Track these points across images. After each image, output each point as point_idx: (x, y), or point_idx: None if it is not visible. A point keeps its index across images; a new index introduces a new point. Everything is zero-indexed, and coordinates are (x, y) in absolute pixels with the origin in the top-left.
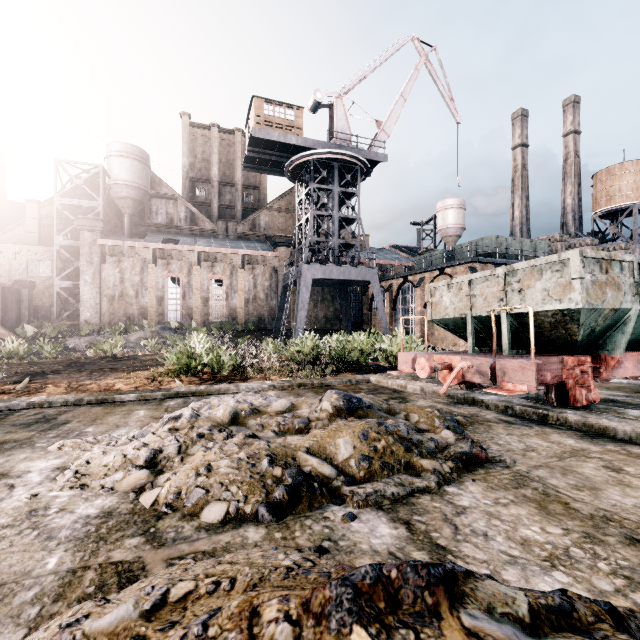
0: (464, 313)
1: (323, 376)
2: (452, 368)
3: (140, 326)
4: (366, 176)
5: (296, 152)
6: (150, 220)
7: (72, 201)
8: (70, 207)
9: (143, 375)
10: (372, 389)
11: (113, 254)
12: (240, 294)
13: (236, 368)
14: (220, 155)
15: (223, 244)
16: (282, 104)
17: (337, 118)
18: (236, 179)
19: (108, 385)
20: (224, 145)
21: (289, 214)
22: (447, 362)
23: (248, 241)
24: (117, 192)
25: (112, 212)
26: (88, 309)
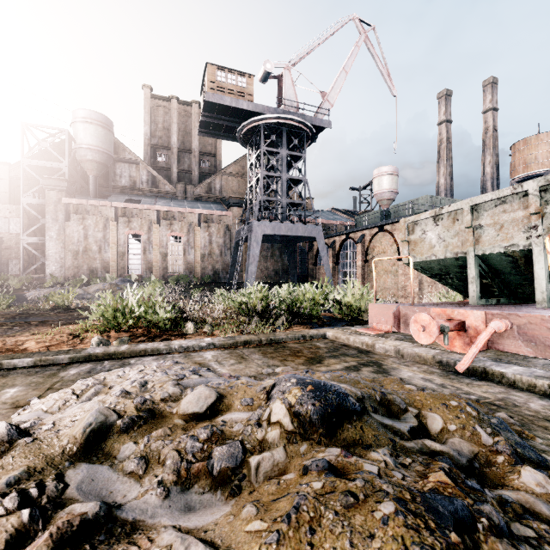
0: (462, 251)
1: (272, 330)
2: (463, 328)
3: (102, 279)
4: (312, 141)
5: (247, 118)
6: (114, 182)
7: (38, 162)
8: (38, 169)
9: (69, 330)
10: (332, 348)
11: (77, 212)
12: (196, 250)
13: (174, 322)
14: (179, 125)
15: (181, 204)
16: (234, 71)
17: (285, 87)
18: (194, 146)
19: (16, 343)
20: (183, 116)
21: (242, 178)
22: (452, 318)
23: (204, 202)
24: (82, 155)
25: (78, 174)
26: (53, 263)
